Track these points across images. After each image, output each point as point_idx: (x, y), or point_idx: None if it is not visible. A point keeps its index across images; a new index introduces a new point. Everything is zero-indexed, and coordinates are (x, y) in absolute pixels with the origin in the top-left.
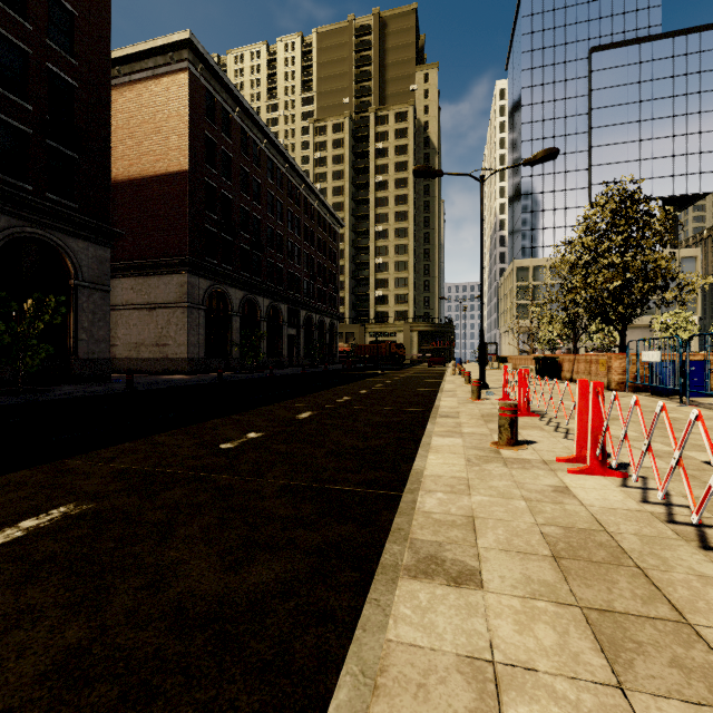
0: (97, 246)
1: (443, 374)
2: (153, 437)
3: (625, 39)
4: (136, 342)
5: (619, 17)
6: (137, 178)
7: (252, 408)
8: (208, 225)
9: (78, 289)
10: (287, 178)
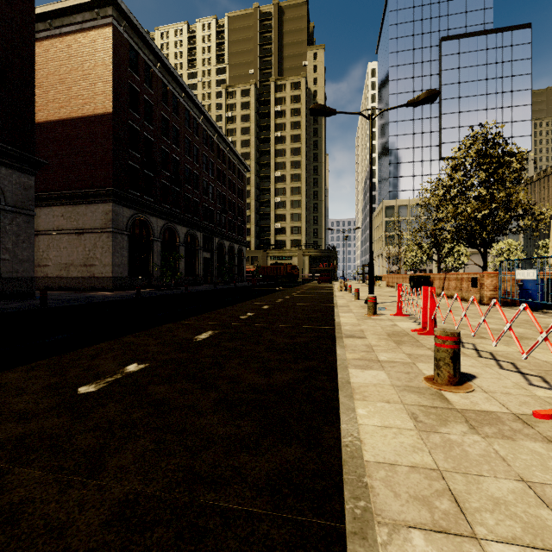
0: (21, 174)
1: (332, 290)
2: (2, 373)
3: (467, 32)
4: (66, 263)
5: (462, 15)
6: (67, 119)
7: (152, 327)
8: (132, 162)
9: (0, 212)
10: (203, 128)
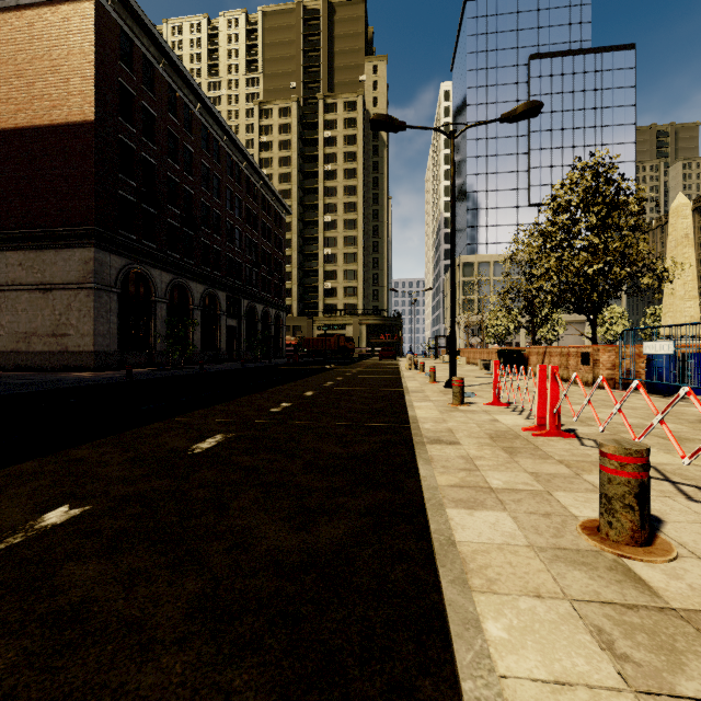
0: None
1: (398, 369)
2: None
3: (560, 50)
4: (26, 331)
5: (555, 28)
6: (27, 127)
7: (129, 428)
8: (124, 192)
9: None
10: (226, 152)
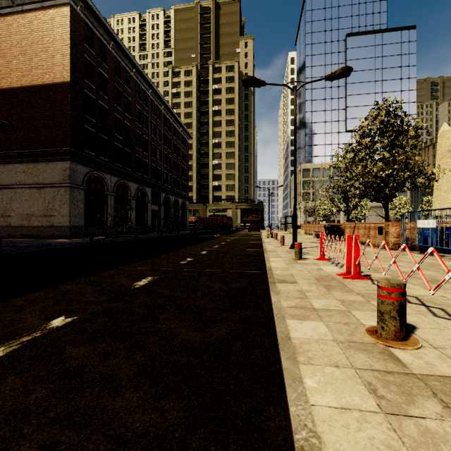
0: None
1: (261, 237)
2: None
3: (366, 30)
4: (27, 213)
5: (363, 16)
6: (28, 86)
7: (95, 273)
8: (88, 126)
9: None
10: (151, 100)
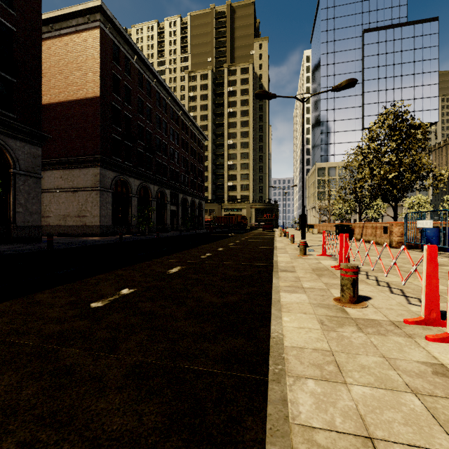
0: (31, 146)
1: (274, 236)
2: (35, 294)
3: (385, 25)
4: (64, 214)
5: (381, 11)
6: (64, 101)
7: (135, 263)
8: (115, 135)
9: (16, 175)
10: (170, 106)
